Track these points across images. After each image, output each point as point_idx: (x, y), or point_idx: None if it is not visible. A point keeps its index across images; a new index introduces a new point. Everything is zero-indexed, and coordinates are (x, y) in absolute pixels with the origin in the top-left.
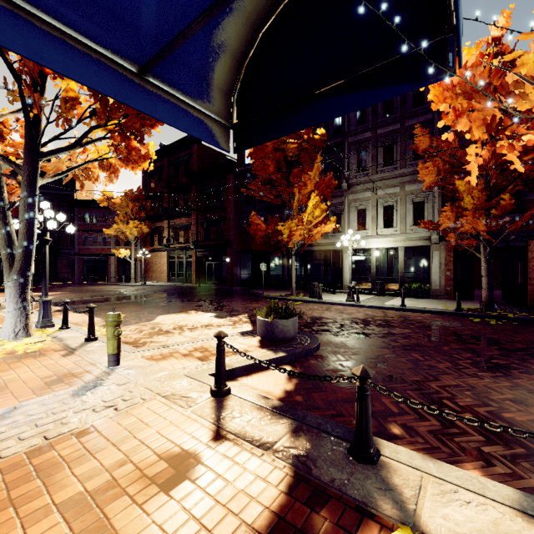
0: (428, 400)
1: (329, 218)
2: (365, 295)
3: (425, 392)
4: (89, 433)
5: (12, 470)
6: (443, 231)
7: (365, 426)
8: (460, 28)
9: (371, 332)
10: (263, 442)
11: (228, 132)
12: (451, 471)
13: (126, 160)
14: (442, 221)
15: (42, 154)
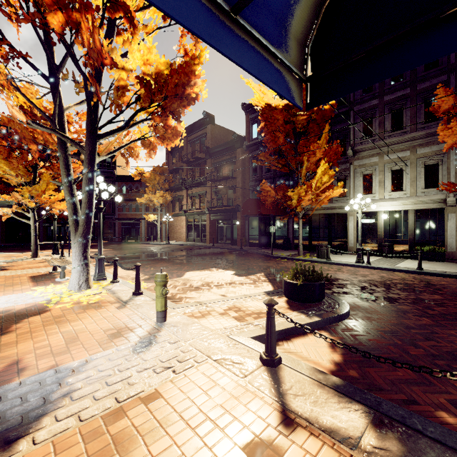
0: None
1: (334, 183)
2: (371, 257)
3: None
4: (154, 398)
5: (91, 436)
6: None
7: None
8: None
9: (397, 297)
10: (343, 436)
11: (301, 86)
12: None
13: (162, 138)
14: None
15: (99, 136)
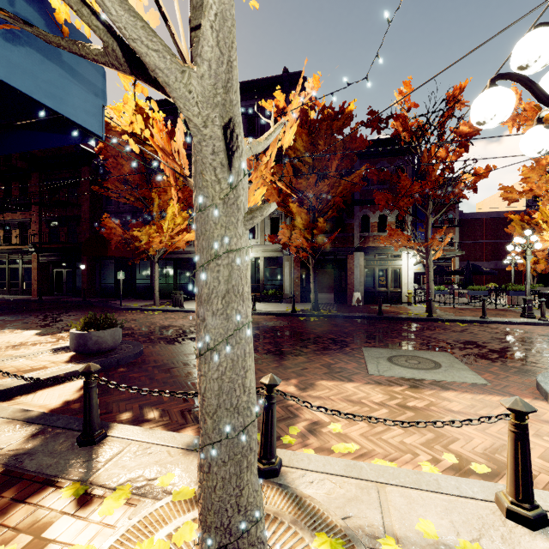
0: None
1: None
2: None
3: None
4: None
5: None
6: (283, 245)
7: (88, 414)
8: (62, 114)
9: None
10: None
11: None
12: (158, 435)
13: None
14: (280, 236)
15: None
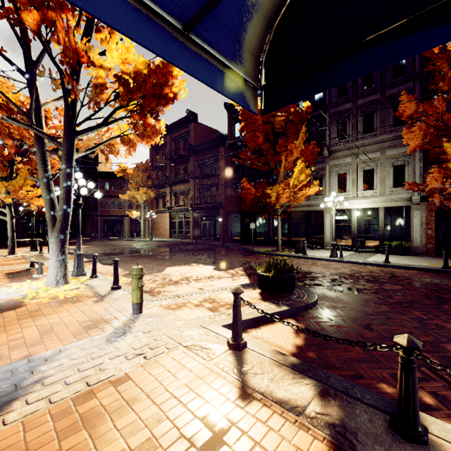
0: (450, 364)
1: (311, 182)
2: (345, 252)
3: (444, 355)
4: (124, 381)
5: (60, 416)
6: (429, 192)
7: (412, 401)
8: None
9: (363, 287)
10: (292, 405)
11: (256, 94)
12: None
13: (142, 136)
14: (429, 182)
15: (77, 133)
